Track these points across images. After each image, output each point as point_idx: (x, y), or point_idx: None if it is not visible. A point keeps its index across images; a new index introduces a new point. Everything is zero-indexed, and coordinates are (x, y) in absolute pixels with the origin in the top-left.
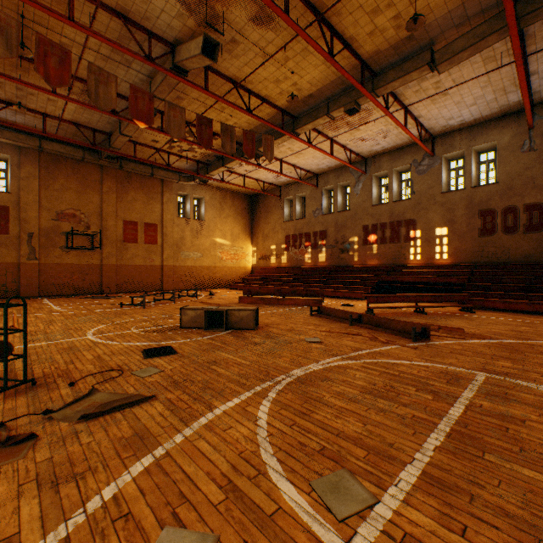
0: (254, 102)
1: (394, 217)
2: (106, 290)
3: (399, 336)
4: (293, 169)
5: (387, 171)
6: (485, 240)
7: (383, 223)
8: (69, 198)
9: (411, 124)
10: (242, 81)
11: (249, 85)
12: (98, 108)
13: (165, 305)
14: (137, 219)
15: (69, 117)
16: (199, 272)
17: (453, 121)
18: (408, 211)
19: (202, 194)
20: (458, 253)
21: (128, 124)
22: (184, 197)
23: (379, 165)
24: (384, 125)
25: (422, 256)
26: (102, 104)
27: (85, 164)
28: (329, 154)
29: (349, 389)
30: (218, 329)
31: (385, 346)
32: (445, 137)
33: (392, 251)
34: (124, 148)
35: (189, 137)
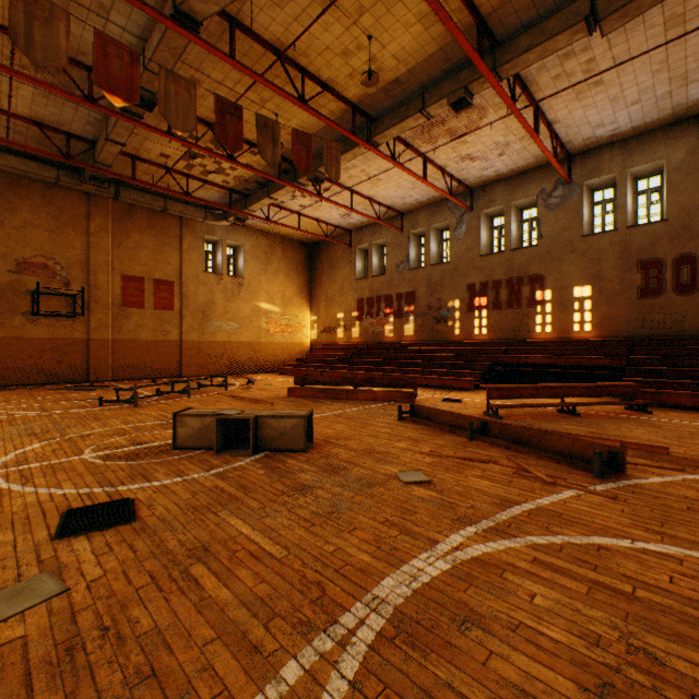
0: (311, 90)
1: (512, 272)
2: (95, 377)
3: (565, 465)
4: (368, 204)
5: (502, 207)
6: (648, 304)
7: (496, 281)
8: (37, 240)
9: (541, 134)
10: (290, 45)
11: (303, 59)
12: (32, 62)
13: (171, 402)
14: (144, 273)
15: (26, 111)
16: (236, 351)
17: (602, 130)
18: (533, 263)
19: (240, 240)
20: (607, 322)
21: (116, 122)
22: (214, 244)
23: (491, 199)
24: (503, 136)
25: (553, 327)
26: (39, 57)
27: (62, 190)
28: (422, 179)
29: (544, 673)
30: (240, 452)
31: (553, 492)
32: (588, 155)
33: (509, 320)
34: (119, 167)
35: (215, 149)
